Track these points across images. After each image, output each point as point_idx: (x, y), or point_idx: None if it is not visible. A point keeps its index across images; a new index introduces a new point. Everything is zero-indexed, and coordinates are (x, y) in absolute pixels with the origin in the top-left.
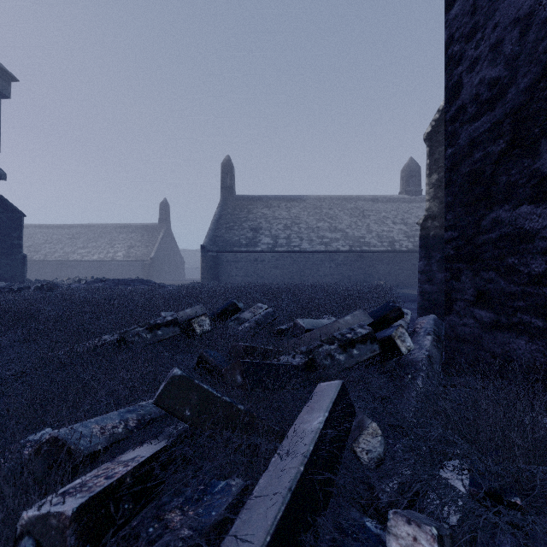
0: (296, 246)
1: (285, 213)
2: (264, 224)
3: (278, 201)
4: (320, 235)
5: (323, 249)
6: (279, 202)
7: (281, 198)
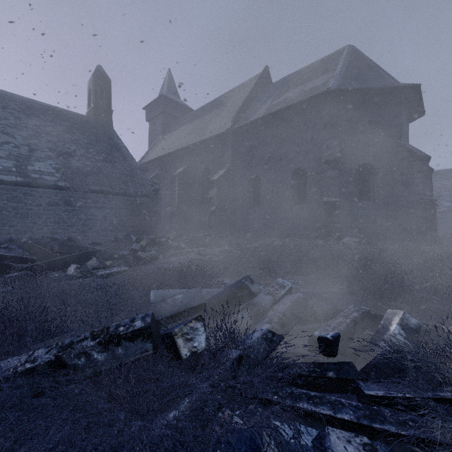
0: None
1: None
2: (443, 192)
3: None
4: None
5: None
6: None
7: None
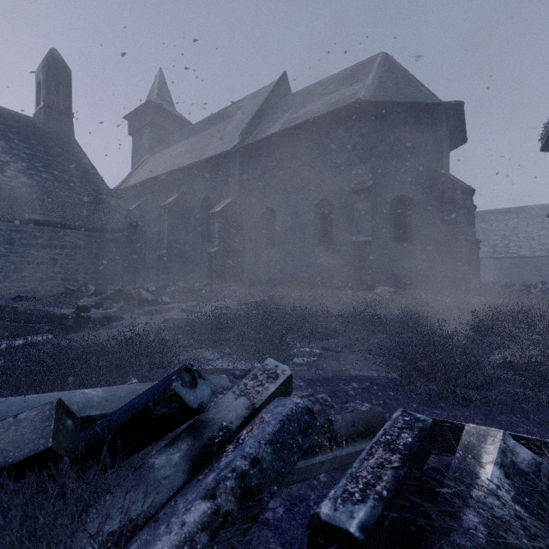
0: (514, 253)
1: (503, 225)
2: (482, 236)
3: (494, 215)
4: (540, 242)
5: (543, 255)
6: (495, 215)
7: (498, 212)
